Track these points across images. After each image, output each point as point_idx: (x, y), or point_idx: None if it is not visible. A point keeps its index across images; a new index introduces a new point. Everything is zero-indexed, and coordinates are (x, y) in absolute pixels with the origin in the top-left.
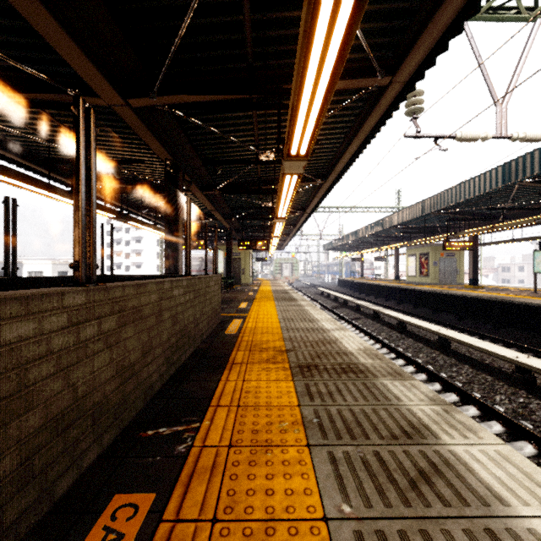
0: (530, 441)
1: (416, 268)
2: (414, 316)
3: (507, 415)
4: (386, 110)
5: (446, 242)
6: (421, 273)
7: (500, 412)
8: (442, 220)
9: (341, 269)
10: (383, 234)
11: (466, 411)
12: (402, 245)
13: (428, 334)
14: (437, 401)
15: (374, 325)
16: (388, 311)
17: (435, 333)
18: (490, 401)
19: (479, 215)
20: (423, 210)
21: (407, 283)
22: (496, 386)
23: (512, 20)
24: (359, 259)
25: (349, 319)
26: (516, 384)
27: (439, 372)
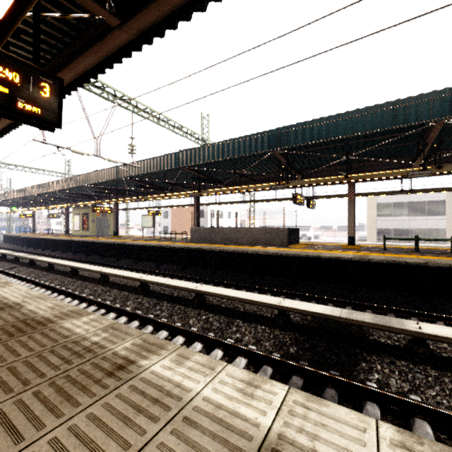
0: (86, 302)
1: (80, 224)
2: (70, 260)
3: (82, 295)
4: (12, 123)
5: (95, 207)
6: (83, 228)
7: (80, 295)
8: (95, 191)
9: (10, 224)
10: (52, 195)
11: (64, 301)
12: (67, 206)
13: (70, 269)
14: (5, 283)
15: (28, 270)
16: (42, 258)
17: (68, 266)
18: (82, 293)
19: (116, 191)
20: (77, 183)
21: (73, 236)
22: (88, 286)
23: (103, 98)
24: (30, 216)
25: (3, 270)
26: (99, 283)
27: (63, 288)
